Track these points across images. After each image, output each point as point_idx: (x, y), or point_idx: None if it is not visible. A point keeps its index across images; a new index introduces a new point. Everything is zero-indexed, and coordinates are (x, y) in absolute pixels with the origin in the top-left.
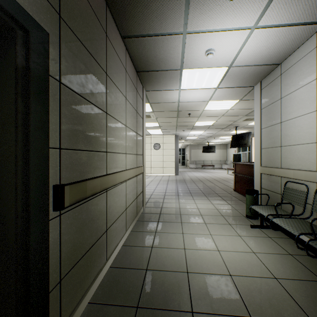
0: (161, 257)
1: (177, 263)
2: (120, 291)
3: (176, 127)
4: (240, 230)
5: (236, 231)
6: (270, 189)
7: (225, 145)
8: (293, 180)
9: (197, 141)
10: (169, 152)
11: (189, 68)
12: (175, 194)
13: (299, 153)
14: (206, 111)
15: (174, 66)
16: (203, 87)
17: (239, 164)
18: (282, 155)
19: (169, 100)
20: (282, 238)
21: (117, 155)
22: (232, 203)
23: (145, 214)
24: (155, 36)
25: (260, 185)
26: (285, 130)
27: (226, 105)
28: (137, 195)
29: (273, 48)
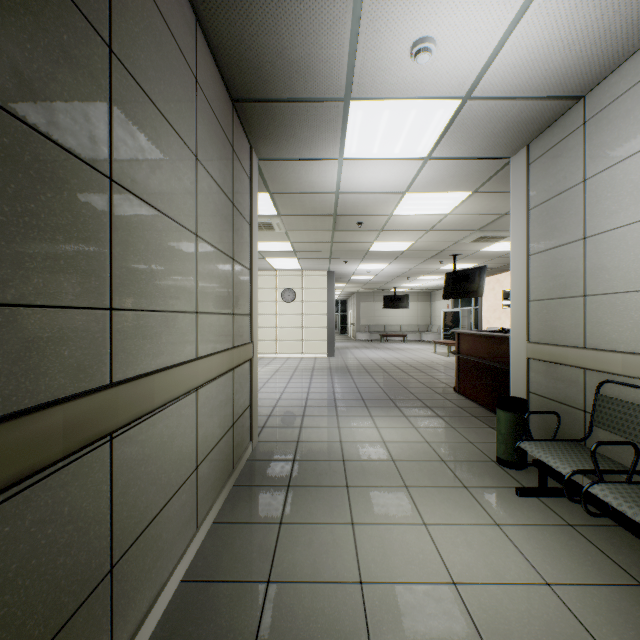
0: (295, 623)
1: None
2: None
3: (329, 254)
4: (496, 505)
5: (485, 507)
6: (553, 396)
7: (427, 295)
8: (621, 378)
9: (372, 285)
10: (314, 307)
11: (366, 98)
12: (329, 403)
13: (639, 312)
14: (398, 218)
15: (328, 89)
16: (396, 155)
17: (468, 335)
18: (587, 316)
19: (315, 186)
20: (602, 528)
21: (162, 317)
22: (459, 424)
23: (257, 463)
24: None
25: (527, 386)
26: (597, 255)
27: (442, 205)
28: (234, 418)
29: (579, 46)
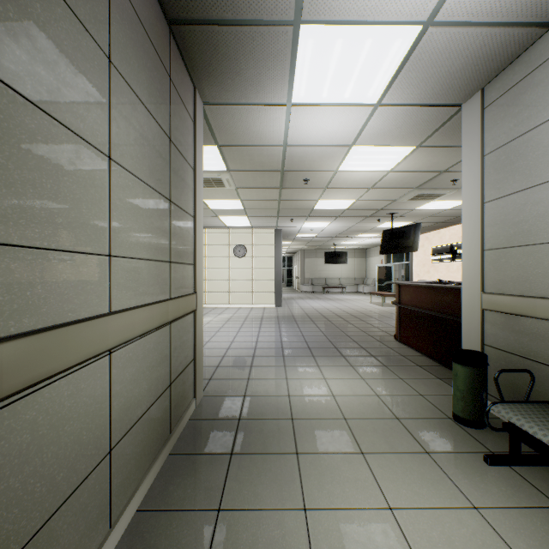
0: None
1: None
2: None
3: (277, 212)
4: (467, 479)
5: (456, 482)
6: (514, 350)
7: (363, 251)
8: None
9: (315, 242)
10: (263, 262)
11: (318, 21)
12: (277, 353)
13: None
14: (342, 174)
15: (276, 6)
16: (346, 99)
17: (410, 286)
18: None
19: (263, 138)
20: None
21: (36, 257)
22: (405, 374)
23: (199, 423)
24: None
25: (482, 338)
26: None
27: (386, 160)
28: (172, 377)
29: None
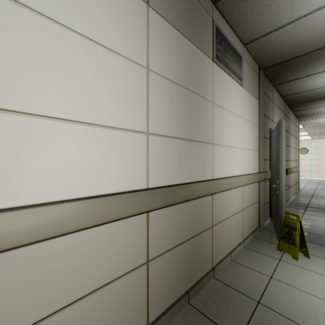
0: (315, 203)
1: (324, 205)
2: (298, 204)
3: None
4: None
5: None
6: None
7: None
8: None
9: None
10: (319, 156)
11: None
12: None
13: None
14: None
15: (323, 112)
16: None
17: None
18: None
19: (319, 121)
20: None
21: (291, 161)
22: None
23: (301, 194)
24: (311, 109)
25: None
26: None
27: None
28: (295, 182)
29: None
